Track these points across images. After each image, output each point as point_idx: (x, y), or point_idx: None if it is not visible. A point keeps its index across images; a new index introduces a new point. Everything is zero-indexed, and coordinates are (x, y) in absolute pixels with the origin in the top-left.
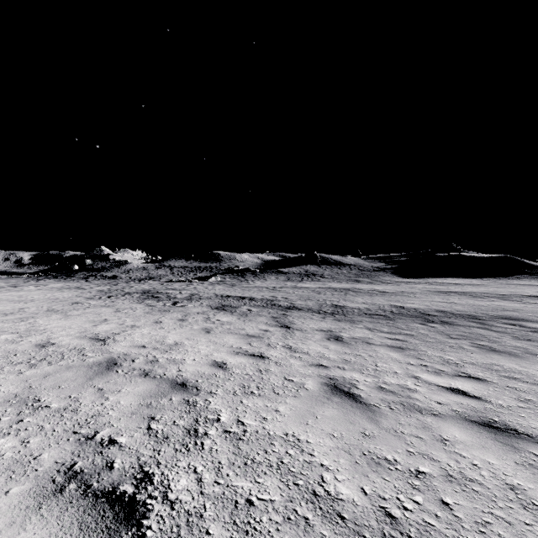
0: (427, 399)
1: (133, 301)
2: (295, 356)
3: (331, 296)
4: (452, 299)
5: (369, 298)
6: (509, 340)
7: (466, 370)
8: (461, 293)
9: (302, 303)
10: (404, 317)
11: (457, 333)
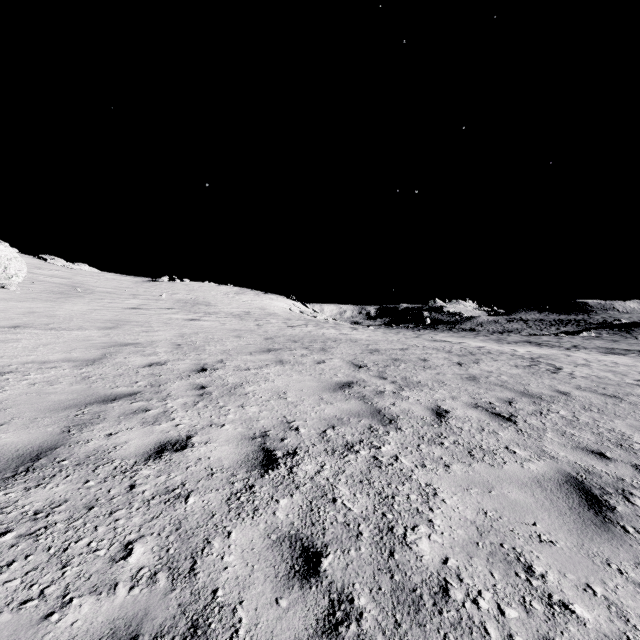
0: None
1: (532, 346)
2: None
3: None
4: None
5: None
6: None
7: None
8: None
9: None
10: None
11: None
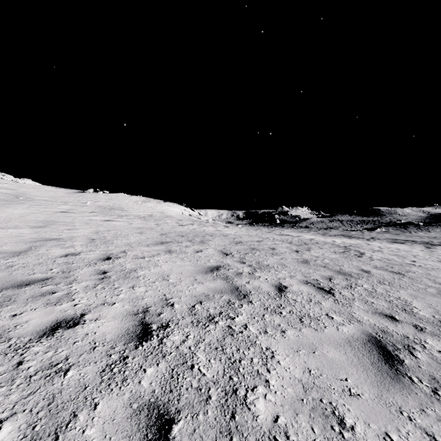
0: None
1: (345, 238)
2: (427, 249)
3: None
4: None
5: None
6: None
7: None
8: None
9: None
10: None
11: None
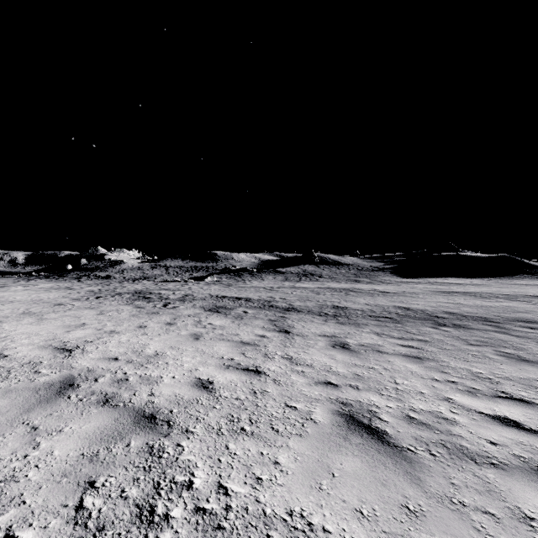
0: (474, 437)
1: (121, 302)
2: (297, 370)
3: (331, 296)
4: (458, 300)
5: (371, 298)
6: (536, 347)
7: (504, 388)
8: (465, 294)
9: (301, 304)
10: (412, 319)
11: (475, 338)
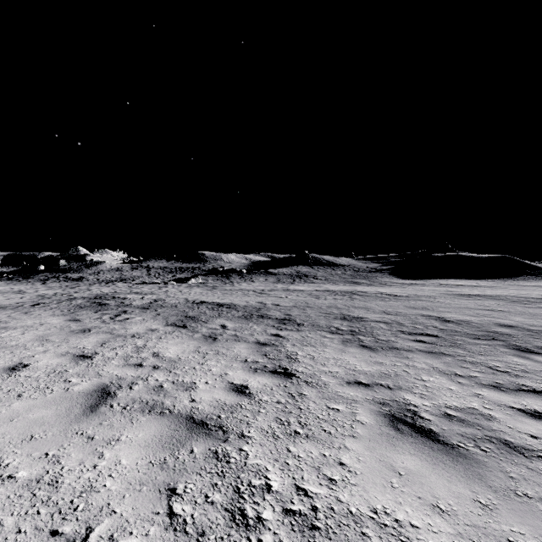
0: None
1: (59, 311)
2: None
3: (335, 301)
4: (491, 305)
5: (384, 303)
6: None
7: None
8: (488, 297)
9: (300, 312)
10: (469, 339)
11: None
